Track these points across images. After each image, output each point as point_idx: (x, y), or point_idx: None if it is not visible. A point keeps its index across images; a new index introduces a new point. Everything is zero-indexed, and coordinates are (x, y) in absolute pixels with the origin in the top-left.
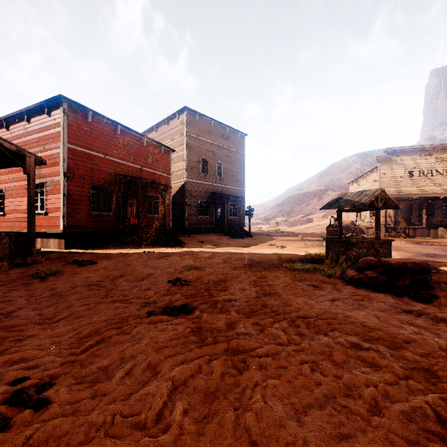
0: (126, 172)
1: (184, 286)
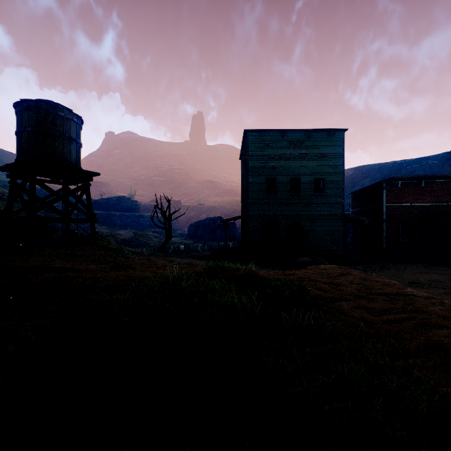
0: (430, 211)
1: (411, 284)
